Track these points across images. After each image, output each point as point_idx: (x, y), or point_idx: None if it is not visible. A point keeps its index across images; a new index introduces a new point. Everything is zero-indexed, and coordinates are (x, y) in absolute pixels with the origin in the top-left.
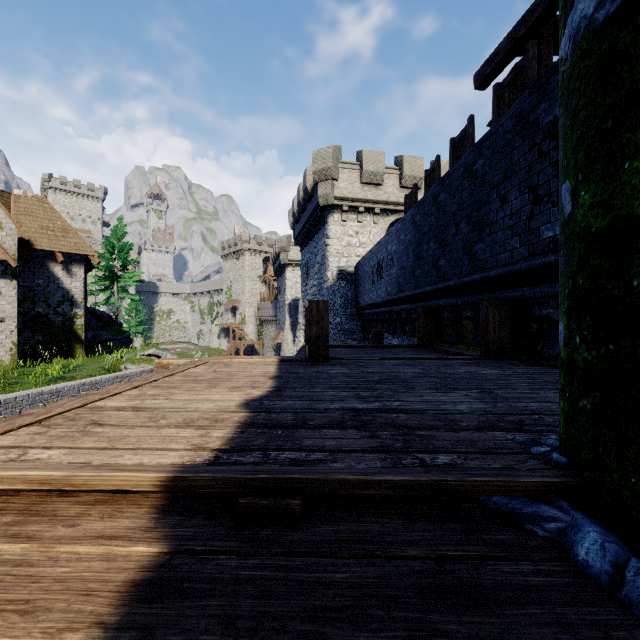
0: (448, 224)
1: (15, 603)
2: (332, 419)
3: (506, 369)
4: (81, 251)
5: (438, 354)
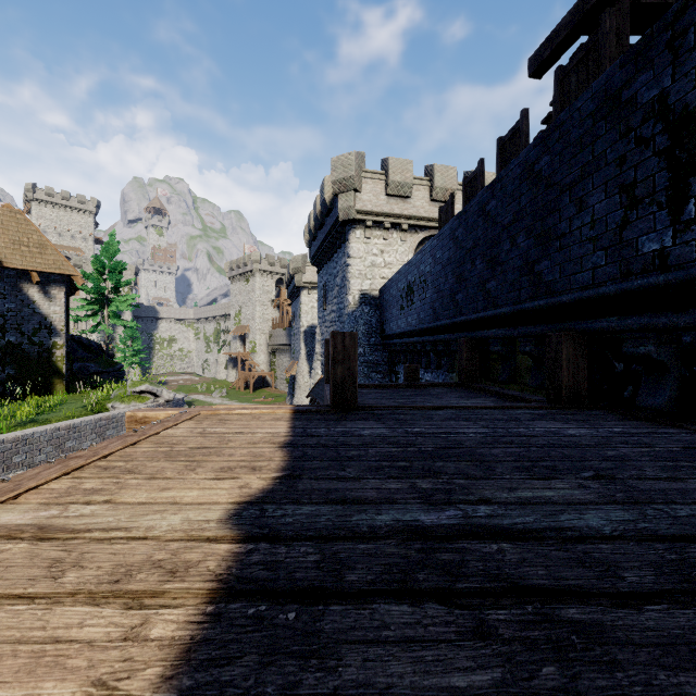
0: (500, 238)
1: None
2: (387, 562)
3: (596, 426)
4: (61, 270)
5: (489, 397)
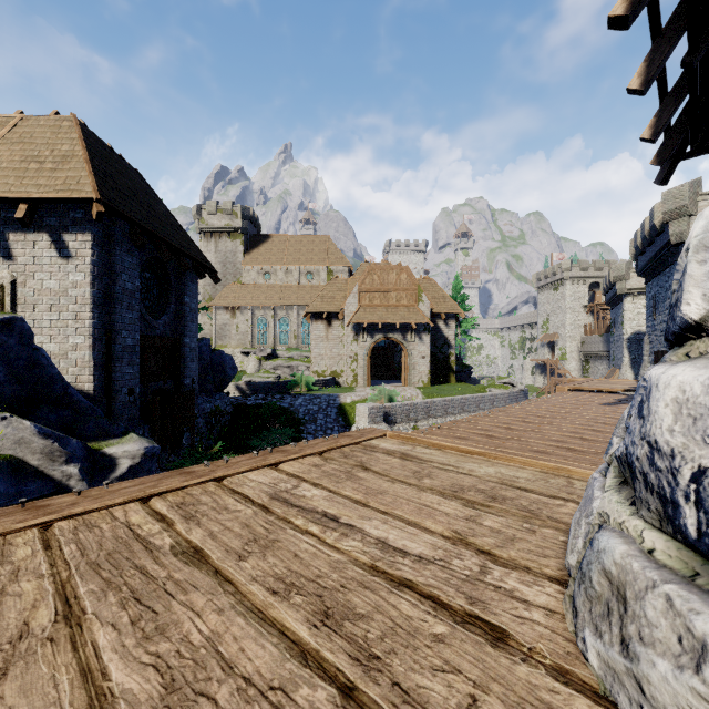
0: None
1: (611, 396)
2: None
3: None
4: (454, 310)
5: None
